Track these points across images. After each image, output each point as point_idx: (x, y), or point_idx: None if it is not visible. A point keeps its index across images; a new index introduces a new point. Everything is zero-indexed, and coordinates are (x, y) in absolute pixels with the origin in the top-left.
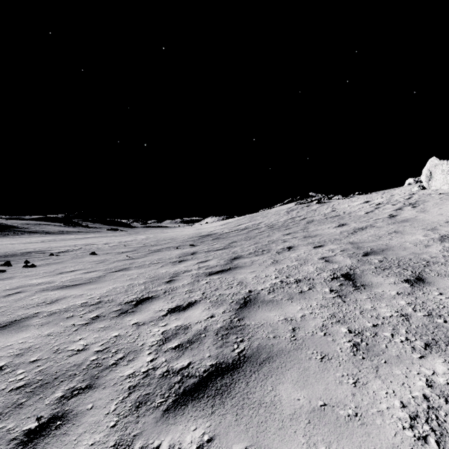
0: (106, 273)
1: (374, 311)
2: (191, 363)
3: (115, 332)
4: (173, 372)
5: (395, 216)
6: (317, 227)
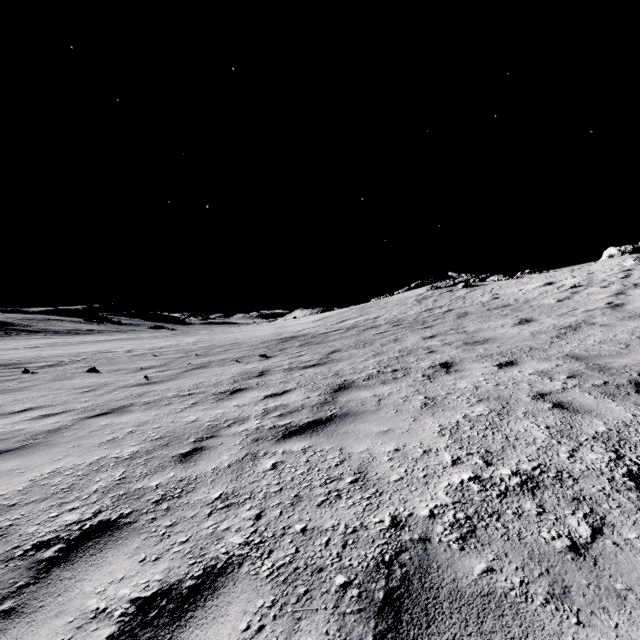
0: (78, 419)
1: None
2: None
3: None
4: None
5: (621, 305)
6: (480, 325)
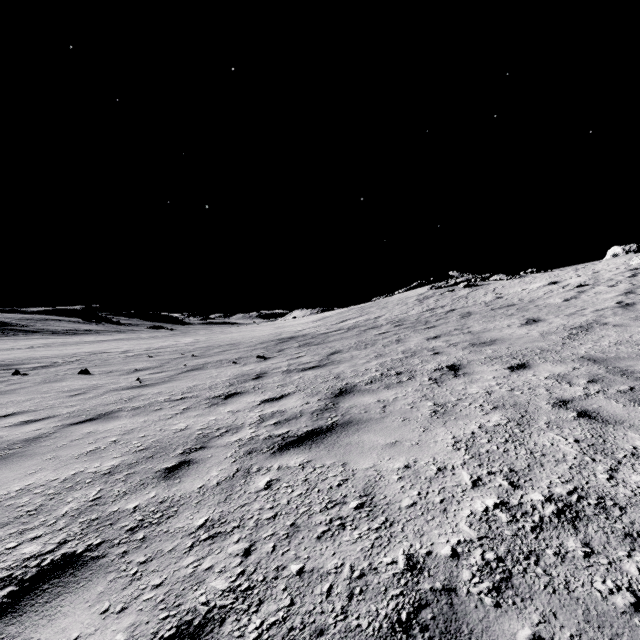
0: (61, 426)
1: None
2: None
3: None
4: None
5: (632, 305)
6: (485, 325)
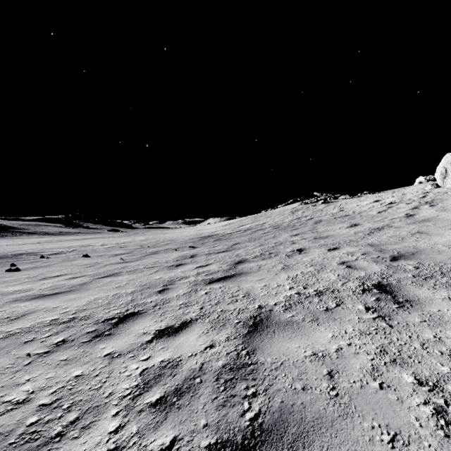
0: (93, 279)
1: (442, 343)
2: (177, 439)
3: (78, 370)
4: None
5: (413, 215)
6: (327, 228)
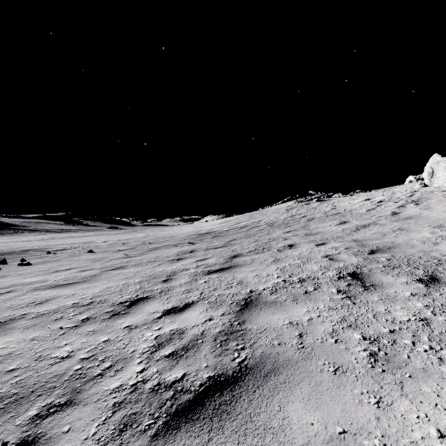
0: (102, 271)
1: (389, 314)
2: (186, 374)
3: (104, 337)
4: (165, 386)
5: (398, 213)
6: (318, 225)
